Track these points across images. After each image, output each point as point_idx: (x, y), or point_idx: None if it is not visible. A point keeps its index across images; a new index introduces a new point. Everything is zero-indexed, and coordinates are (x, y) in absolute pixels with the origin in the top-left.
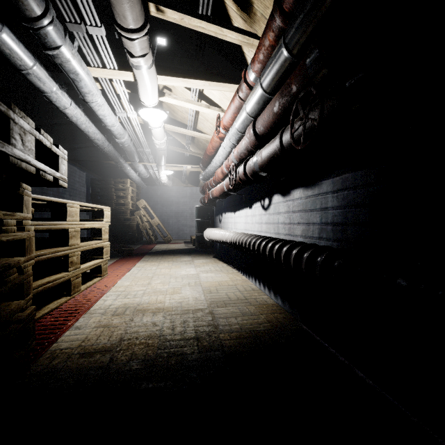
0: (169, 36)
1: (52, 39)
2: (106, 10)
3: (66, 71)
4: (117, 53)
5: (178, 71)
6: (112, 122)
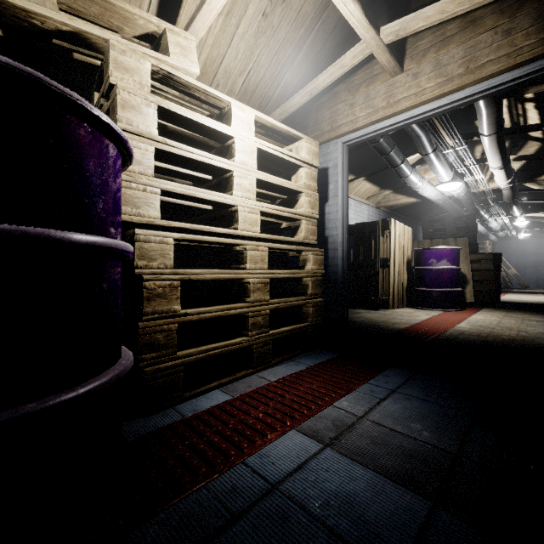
0: (531, 197)
1: (487, 220)
2: (500, 196)
3: (486, 223)
4: (505, 210)
5: (536, 211)
6: (494, 226)
